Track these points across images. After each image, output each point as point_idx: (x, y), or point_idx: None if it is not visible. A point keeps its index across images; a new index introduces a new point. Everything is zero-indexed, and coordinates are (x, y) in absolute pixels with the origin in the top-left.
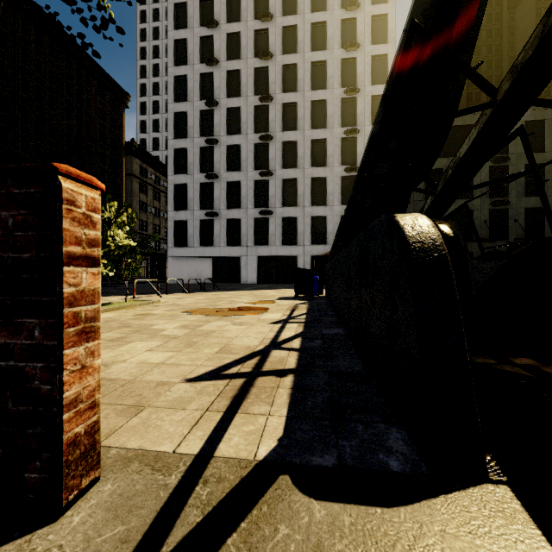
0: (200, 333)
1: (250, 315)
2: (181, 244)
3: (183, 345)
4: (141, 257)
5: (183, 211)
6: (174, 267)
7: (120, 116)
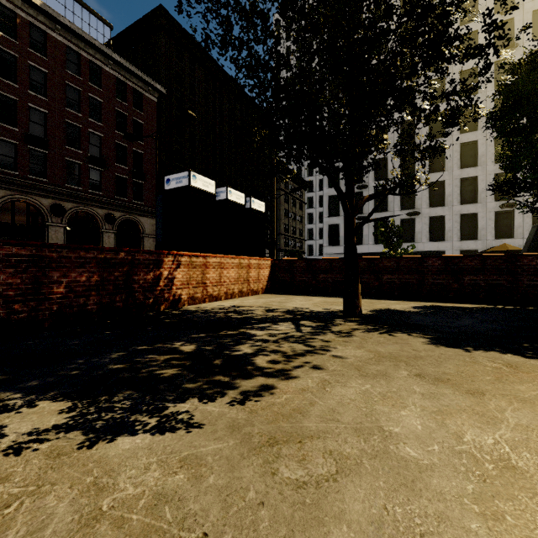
0: None
1: None
2: (333, 243)
3: None
4: None
5: (335, 217)
6: None
7: None
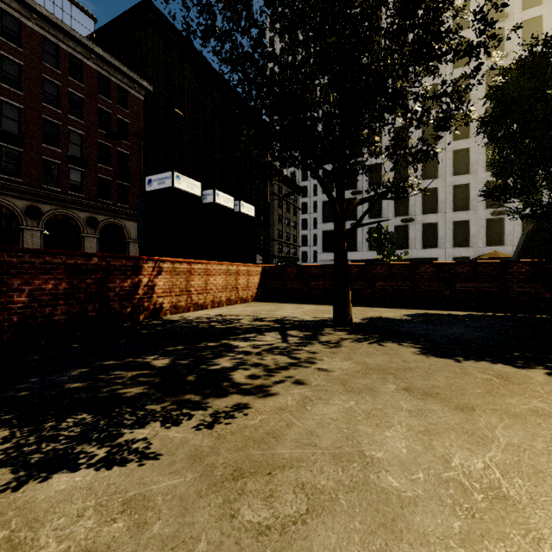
0: None
1: None
2: (328, 250)
3: None
4: None
5: (330, 223)
6: None
7: None
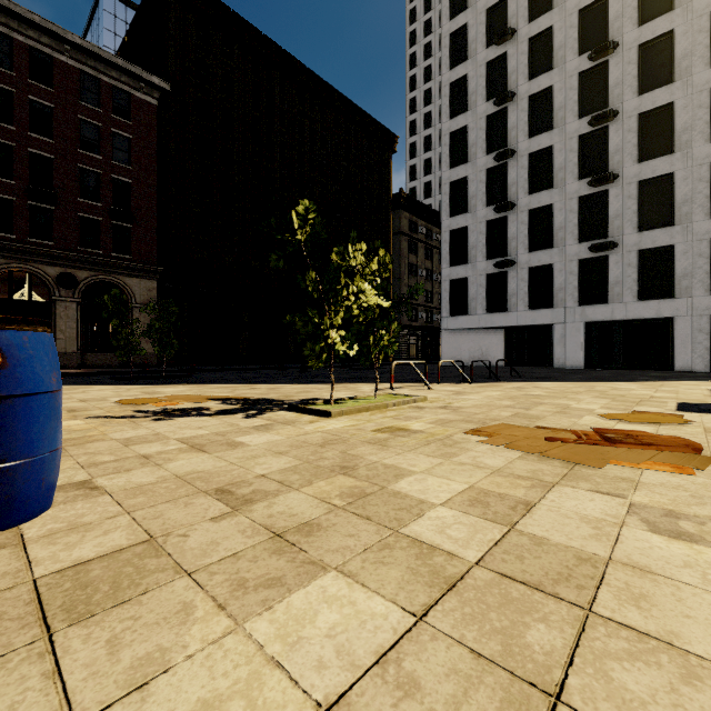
0: (540, 566)
1: (662, 469)
2: (459, 312)
3: (490, 705)
4: (396, 325)
5: (461, 266)
6: (450, 344)
7: (387, 165)
